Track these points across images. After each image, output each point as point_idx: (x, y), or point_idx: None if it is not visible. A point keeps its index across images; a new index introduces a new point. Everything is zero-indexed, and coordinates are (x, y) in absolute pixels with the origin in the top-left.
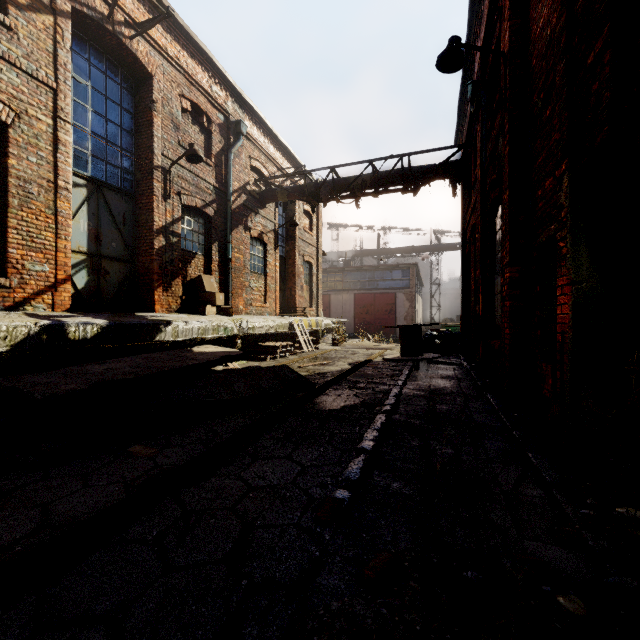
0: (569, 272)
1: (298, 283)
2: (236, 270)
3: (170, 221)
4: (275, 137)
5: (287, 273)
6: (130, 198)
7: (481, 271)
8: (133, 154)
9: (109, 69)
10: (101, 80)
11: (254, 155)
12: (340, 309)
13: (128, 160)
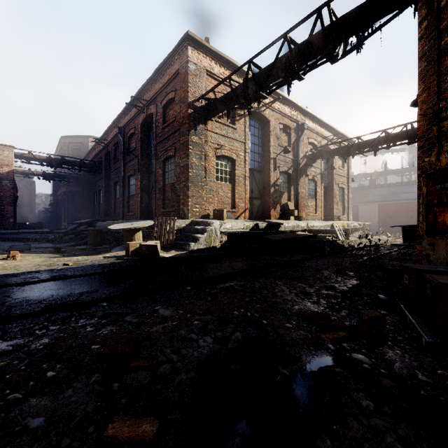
0: None
1: (335, 201)
2: (301, 198)
3: (275, 180)
4: (321, 122)
5: (327, 195)
6: (260, 173)
7: None
8: (262, 154)
9: (255, 124)
10: (253, 130)
11: (310, 136)
12: (366, 215)
13: (260, 157)
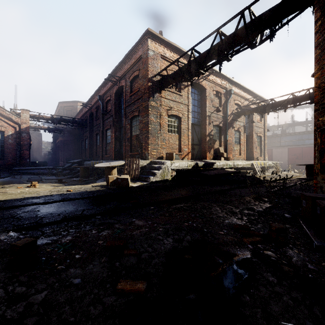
0: None
1: (254, 146)
2: (229, 144)
3: (210, 131)
4: (244, 88)
5: (249, 142)
6: (199, 126)
7: None
8: (200, 113)
9: (195, 91)
10: (193, 95)
11: (235, 98)
12: (278, 156)
13: (199, 115)
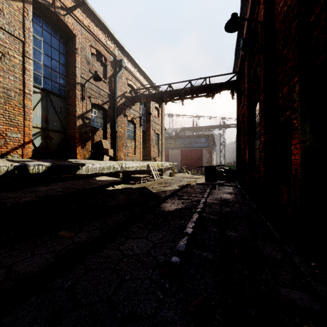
0: (299, 136)
1: (152, 144)
2: (119, 137)
3: (85, 111)
4: (140, 68)
5: (146, 139)
6: (64, 99)
7: (247, 137)
8: (65, 76)
9: (53, 32)
10: (48, 37)
11: (129, 78)
12: (173, 158)
13: (63, 79)
